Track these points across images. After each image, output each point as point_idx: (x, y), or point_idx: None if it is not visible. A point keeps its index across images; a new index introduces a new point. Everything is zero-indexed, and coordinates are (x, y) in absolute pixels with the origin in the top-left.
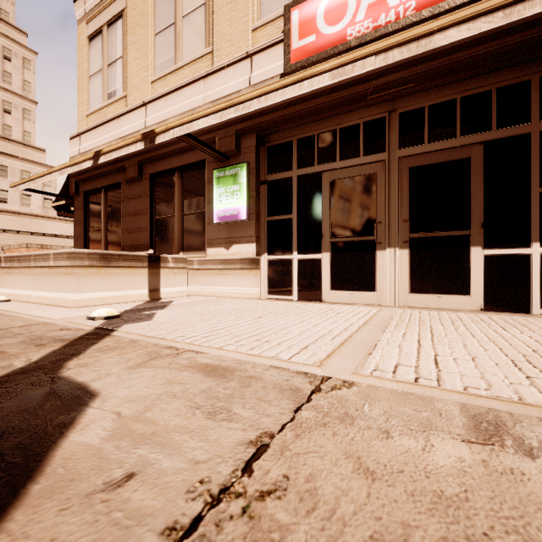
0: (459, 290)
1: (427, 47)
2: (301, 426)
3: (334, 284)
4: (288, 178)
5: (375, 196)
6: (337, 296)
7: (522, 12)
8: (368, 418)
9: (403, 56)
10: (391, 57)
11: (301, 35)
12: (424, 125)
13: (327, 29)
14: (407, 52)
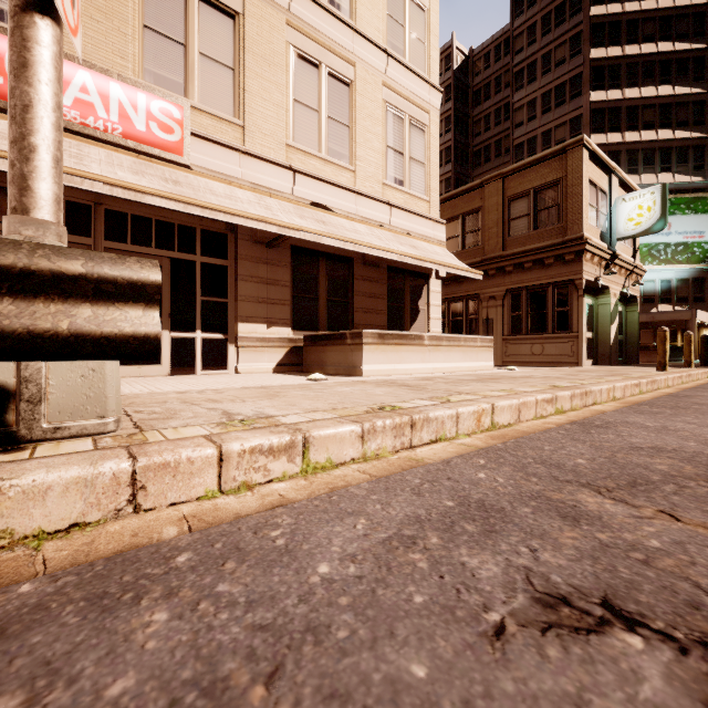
0: (155, 362)
1: (142, 199)
2: (123, 400)
3: None
4: None
5: None
6: None
7: (192, 210)
8: (145, 396)
9: (126, 196)
10: (116, 192)
11: None
12: (128, 228)
13: None
14: (129, 196)
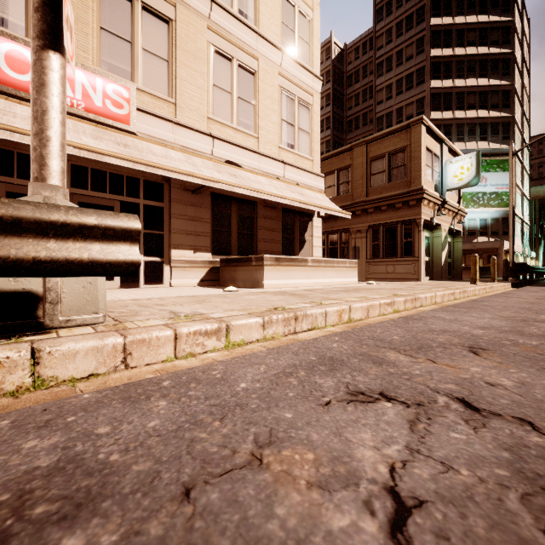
0: (109, 278)
1: (102, 159)
2: None
3: None
4: None
5: None
6: None
7: (139, 167)
8: (110, 303)
9: (90, 157)
10: (83, 153)
11: None
12: (88, 179)
13: (9, 70)
14: (92, 156)
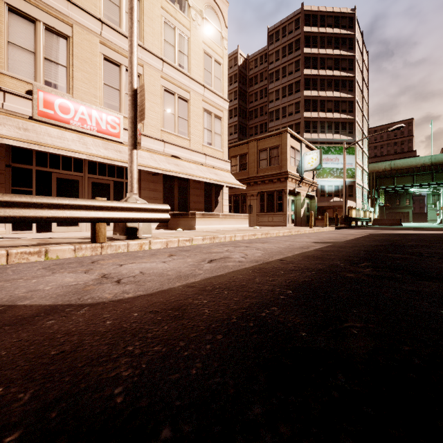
0: (107, 225)
1: (114, 163)
2: None
3: (59, 224)
4: (29, 169)
5: (79, 189)
6: (61, 229)
7: None
8: None
9: (108, 162)
10: (105, 161)
11: (45, 106)
12: (97, 169)
13: (60, 113)
14: (109, 162)
